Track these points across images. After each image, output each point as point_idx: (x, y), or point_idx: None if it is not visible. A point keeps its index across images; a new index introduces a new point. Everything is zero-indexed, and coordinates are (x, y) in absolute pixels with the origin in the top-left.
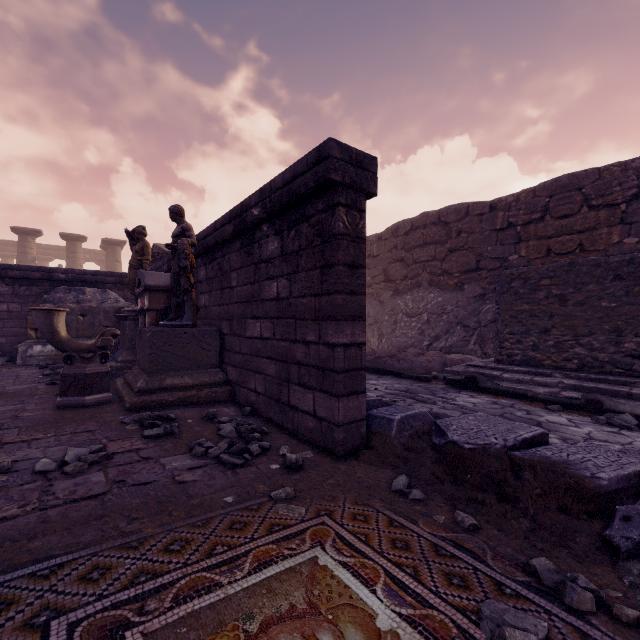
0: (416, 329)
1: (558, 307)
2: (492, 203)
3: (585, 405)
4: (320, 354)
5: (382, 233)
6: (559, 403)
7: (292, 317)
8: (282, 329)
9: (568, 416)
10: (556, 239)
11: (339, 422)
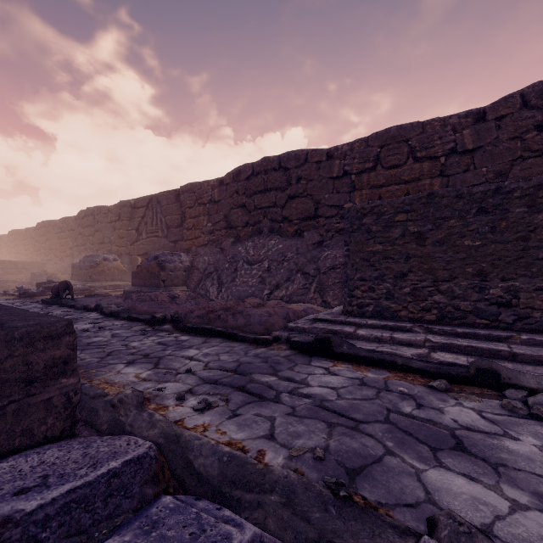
0: (257, 277)
1: (415, 247)
2: (329, 151)
3: (476, 377)
4: None
5: (224, 177)
6: (440, 374)
7: None
8: None
9: (470, 403)
10: (387, 188)
11: None
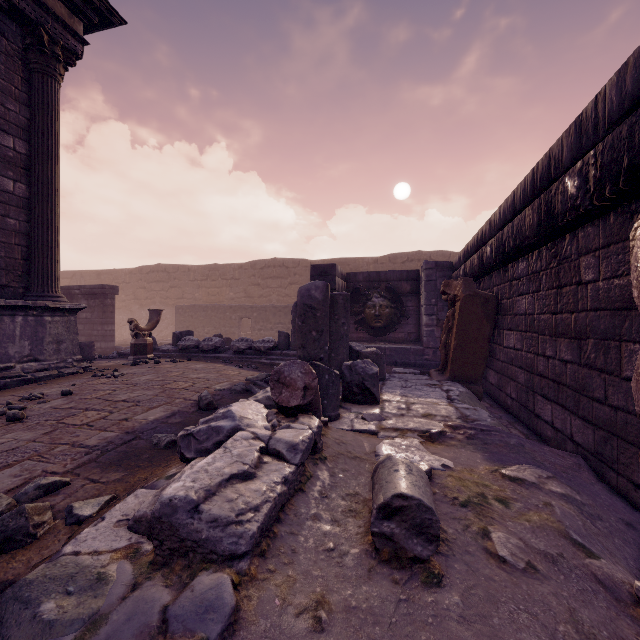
0: None
1: (191, 319)
2: (189, 268)
3: None
4: (103, 332)
5: (133, 270)
6: None
7: (93, 324)
8: (88, 327)
9: None
10: (211, 289)
11: (108, 347)
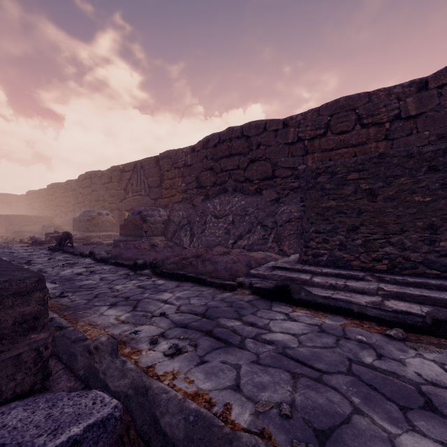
0: (223, 229)
1: (367, 203)
2: (285, 121)
3: (433, 327)
4: None
5: (195, 145)
6: (396, 323)
7: None
8: None
9: (430, 354)
10: (336, 151)
11: None
